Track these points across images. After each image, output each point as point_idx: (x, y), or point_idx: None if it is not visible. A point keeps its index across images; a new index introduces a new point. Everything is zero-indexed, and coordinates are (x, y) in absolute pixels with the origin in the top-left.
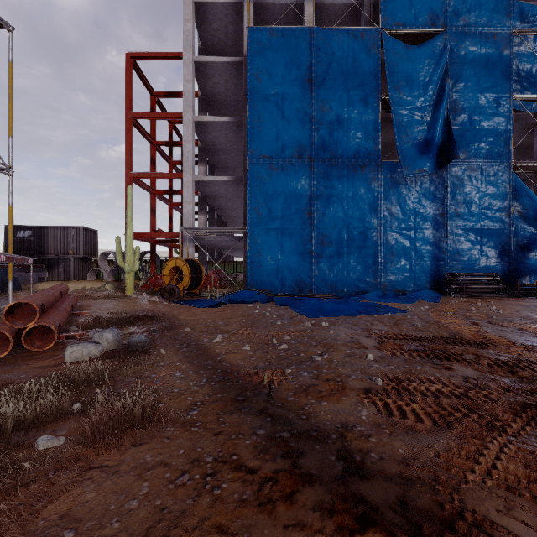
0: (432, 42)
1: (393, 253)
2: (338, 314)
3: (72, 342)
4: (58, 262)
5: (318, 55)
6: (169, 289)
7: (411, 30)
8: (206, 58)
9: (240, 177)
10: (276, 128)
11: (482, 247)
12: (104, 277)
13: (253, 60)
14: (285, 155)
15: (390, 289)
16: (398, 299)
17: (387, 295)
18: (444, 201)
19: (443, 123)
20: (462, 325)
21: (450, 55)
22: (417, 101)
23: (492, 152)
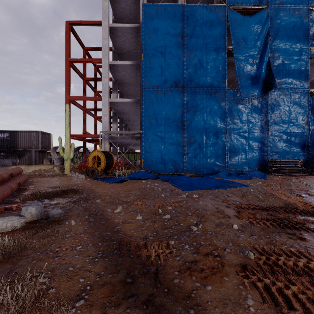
0: (259, 14)
1: (234, 147)
2: (203, 188)
3: (8, 213)
4: (25, 153)
5: (187, 22)
6: (92, 171)
7: (246, 6)
8: (117, 24)
9: (138, 99)
10: (161, 68)
11: (291, 143)
12: (54, 162)
13: (146, 25)
14: (166, 85)
15: (233, 170)
16: (239, 176)
17: (231, 174)
18: (267, 114)
19: (266, 65)
20: (291, 196)
21: (271, 22)
22: (250, 51)
23: (297, 83)
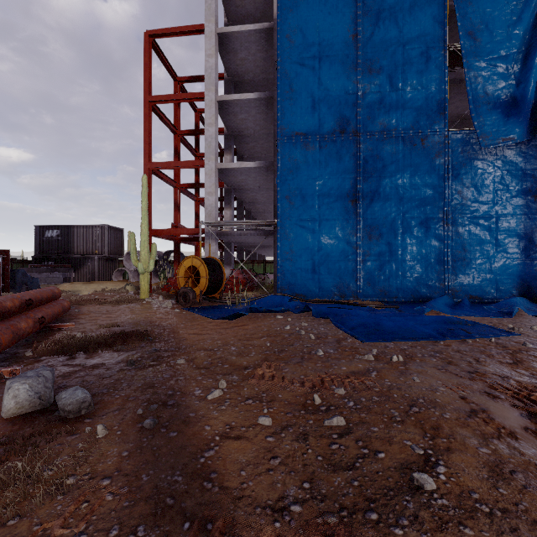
0: None
1: (465, 249)
2: (408, 336)
3: None
4: (83, 262)
5: (364, 4)
6: (184, 294)
7: None
8: (231, 28)
9: (269, 162)
10: (312, 99)
11: None
12: (129, 277)
13: (284, 19)
14: (323, 130)
15: (461, 295)
16: (479, 309)
17: (460, 304)
18: None
19: None
20: None
21: None
22: (500, 49)
23: None
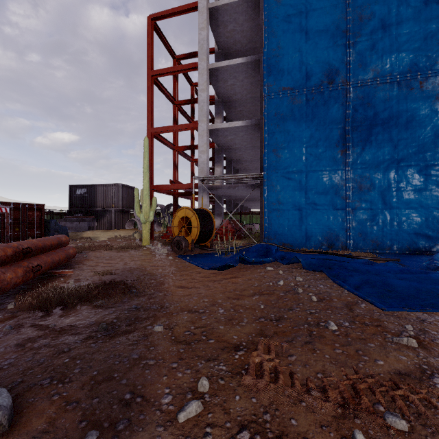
0: None
1: None
2: None
3: None
4: (103, 213)
5: None
6: (177, 242)
7: None
8: (221, 1)
9: (256, 120)
10: (299, 53)
11: None
12: (138, 226)
13: None
14: (310, 83)
15: None
16: None
17: None
18: None
19: None
20: None
21: None
22: None
23: None
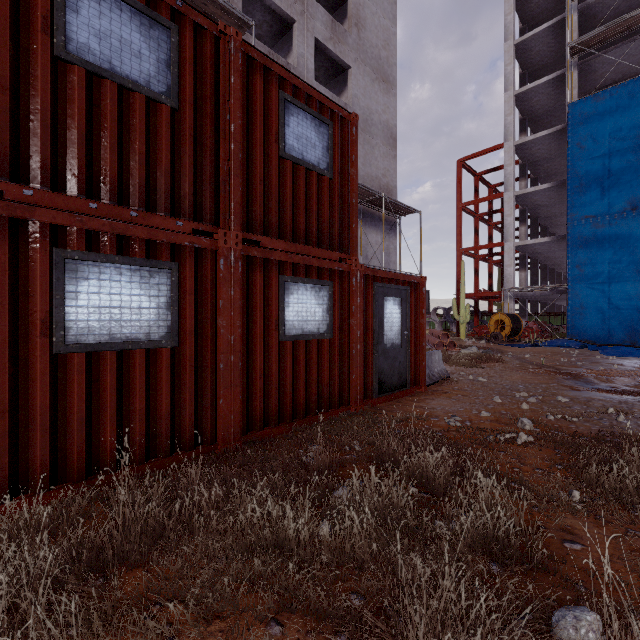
0: None
1: None
2: None
3: (456, 351)
4: None
5: None
6: (494, 335)
7: None
8: (526, 138)
9: (562, 236)
10: (602, 188)
11: None
12: (435, 327)
13: (574, 132)
14: (614, 211)
15: None
16: None
17: None
18: None
19: None
20: None
21: None
22: None
23: None
